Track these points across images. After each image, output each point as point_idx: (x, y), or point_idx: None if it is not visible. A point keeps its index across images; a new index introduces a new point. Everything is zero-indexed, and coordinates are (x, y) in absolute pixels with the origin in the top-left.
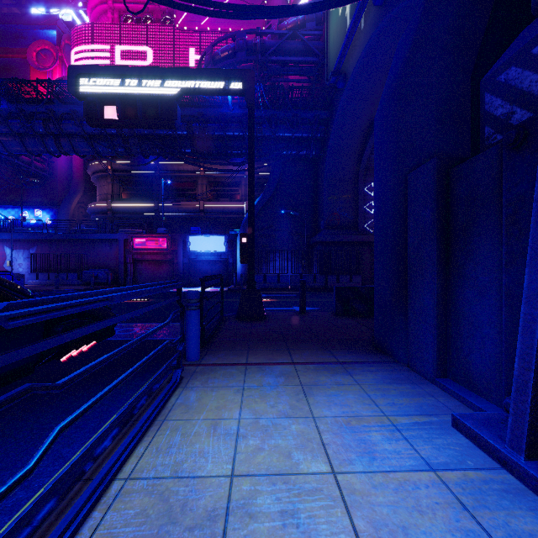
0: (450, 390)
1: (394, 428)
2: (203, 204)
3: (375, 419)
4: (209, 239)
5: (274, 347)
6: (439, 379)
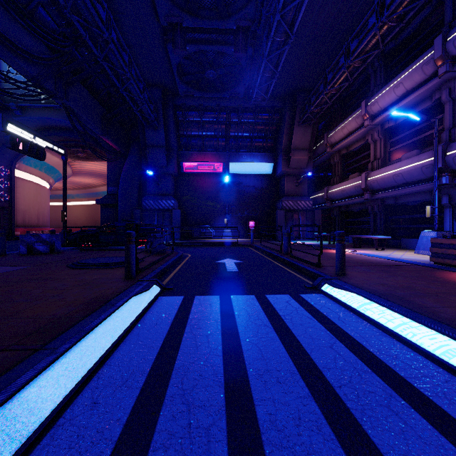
0: None
1: None
2: None
3: None
4: None
5: None
6: None
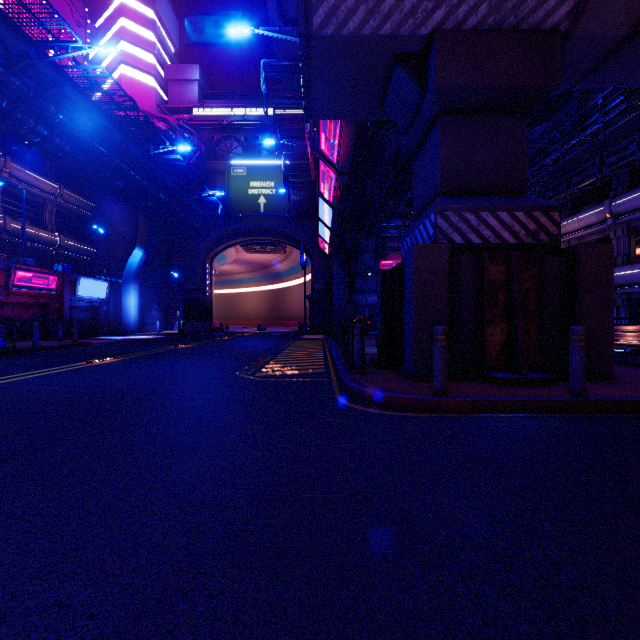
0: None
1: None
2: (11, 223)
3: None
4: (96, 283)
5: None
6: None
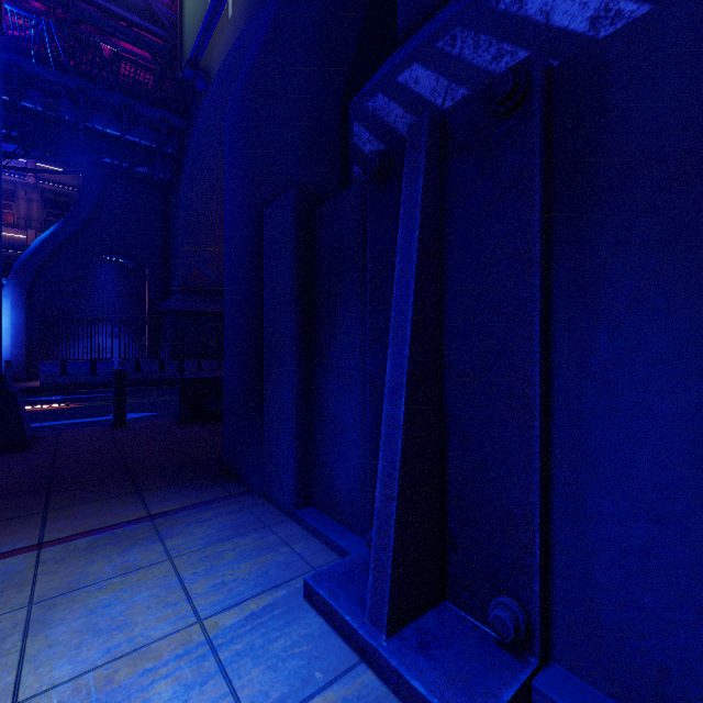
0: (312, 526)
1: (208, 648)
2: None
3: (175, 639)
4: None
5: (9, 513)
6: (300, 511)
